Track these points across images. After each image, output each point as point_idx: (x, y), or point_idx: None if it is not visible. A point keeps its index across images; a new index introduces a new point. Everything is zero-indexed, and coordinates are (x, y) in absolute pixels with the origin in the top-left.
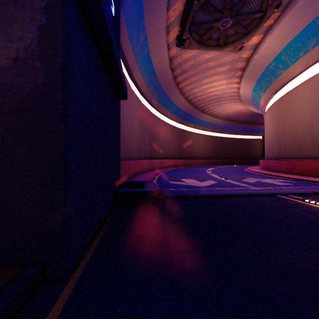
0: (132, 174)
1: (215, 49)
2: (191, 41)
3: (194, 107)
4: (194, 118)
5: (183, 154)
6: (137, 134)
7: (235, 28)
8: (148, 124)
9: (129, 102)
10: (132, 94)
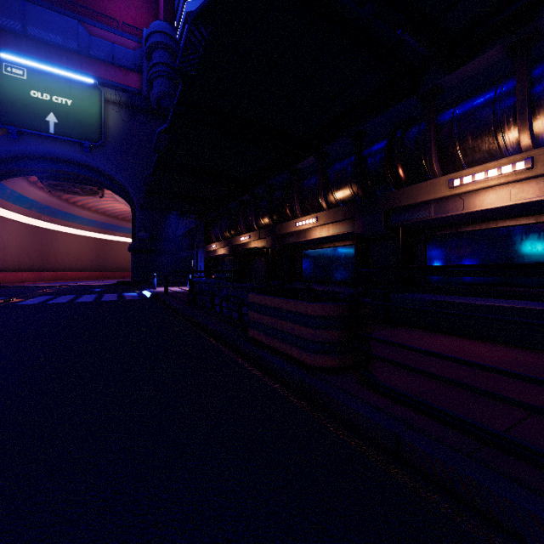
0: (1, 282)
1: (81, 196)
2: (56, 191)
3: (114, 218)
4: (122, 227)
5: (106, 266)
6: (16, 251)
7: (86, 190)
8: (37, 240)
9: (3, 229)
10: (7, 221)
